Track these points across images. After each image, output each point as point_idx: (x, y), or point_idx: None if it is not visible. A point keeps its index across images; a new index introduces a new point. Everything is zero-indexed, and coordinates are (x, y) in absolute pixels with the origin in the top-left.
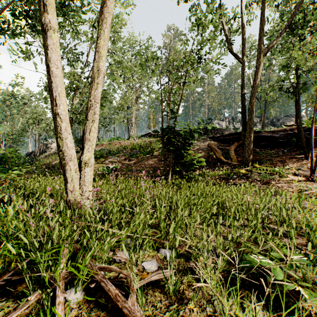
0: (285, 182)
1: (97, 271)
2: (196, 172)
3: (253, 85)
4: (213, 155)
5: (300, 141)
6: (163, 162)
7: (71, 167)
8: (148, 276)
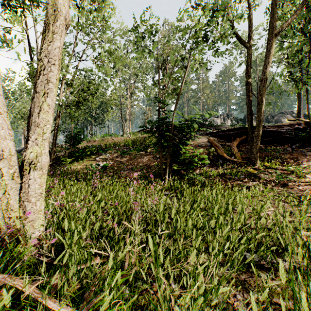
0: (304, 183)
1: None
2: (196, 171)
3: (263, 71)
4: (214, 152)
5: None
6: (158, 160)
7: (3, 171)
8: None
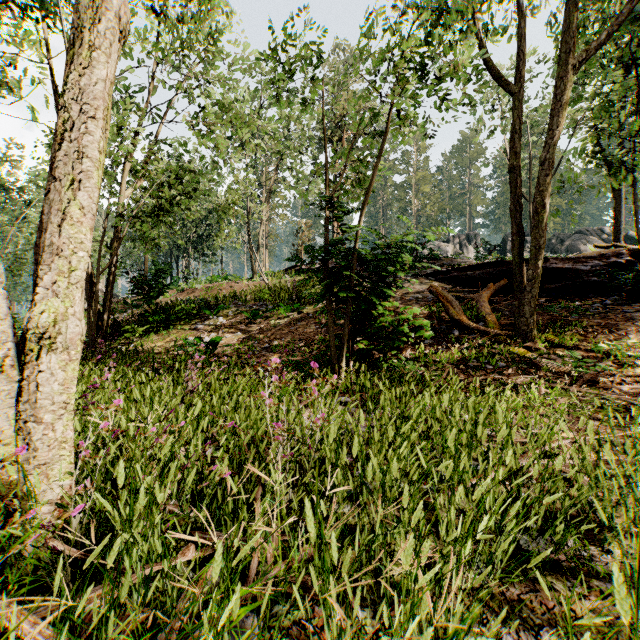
0: (633, 379)
1: None
2: (406, 353)
3: (545, 142)
4: (441, 313)
5: None
6: (326, 329)
7: None
8: None
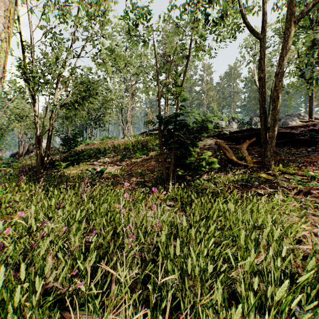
0: None
1: None
2: (204, 177)
3: (279, 63)
4: (221, 155)
5: None
6: (161, 164)
7: None
8: None
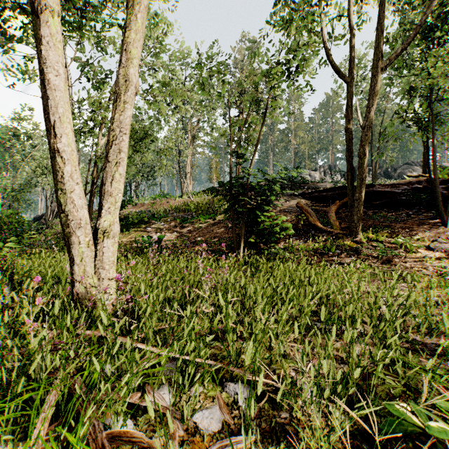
0: (414, 259)
1: (105, 442)
2: (280, 245)
3: (366, 115)
4: (305, 220)
5: (434, 199)
6: (231, 230)
7: (79, 239)
8: (204, 443)
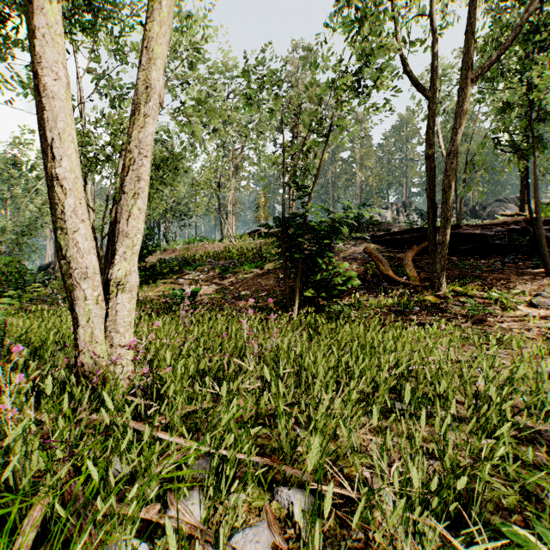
0: (513, 319)
1: None
2: (344, 300)
3: (451, 138)
4: (374, 269)
5: (537, 243)
6: (283, 282)
7: (85, 293)
8: None
